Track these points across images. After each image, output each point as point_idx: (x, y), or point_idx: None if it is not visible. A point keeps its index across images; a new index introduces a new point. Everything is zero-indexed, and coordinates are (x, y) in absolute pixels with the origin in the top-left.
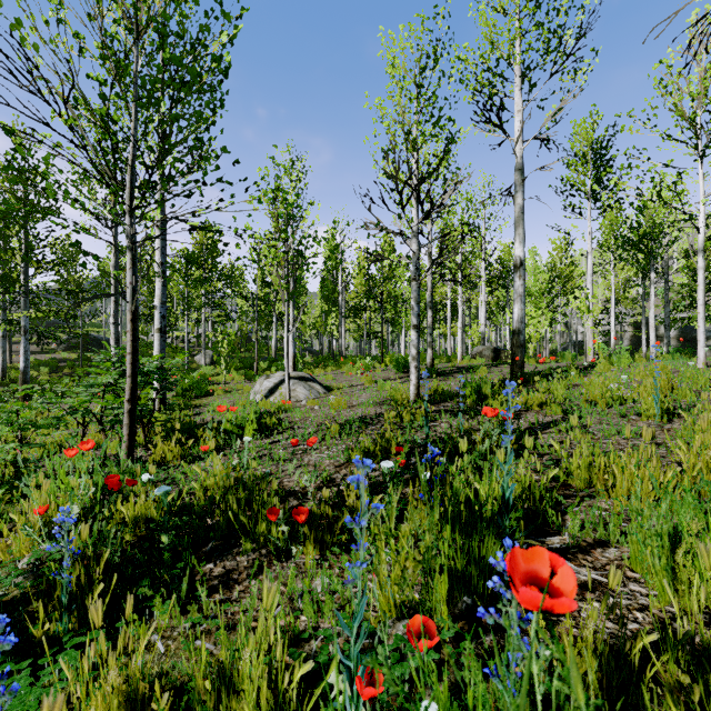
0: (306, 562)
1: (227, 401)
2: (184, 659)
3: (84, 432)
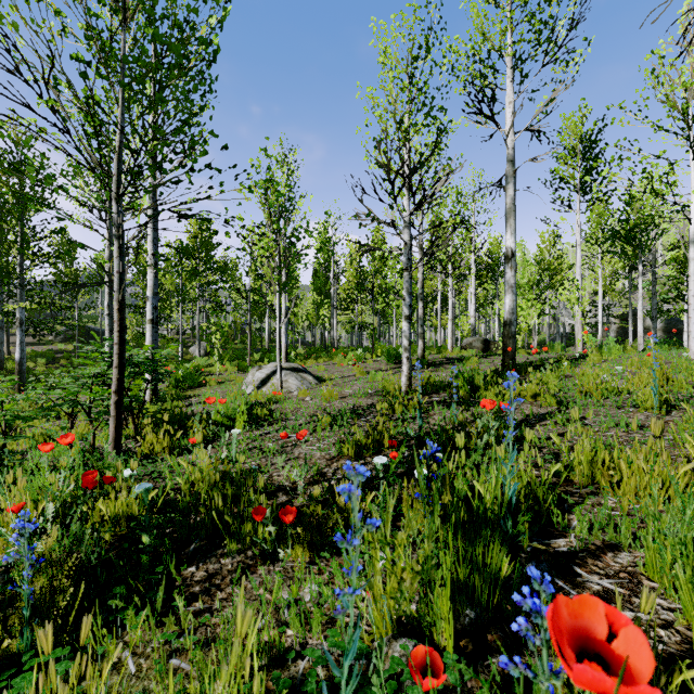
0: (293, 566)
1: (219, 392)
2: (156, 682)
3: (73, 424)
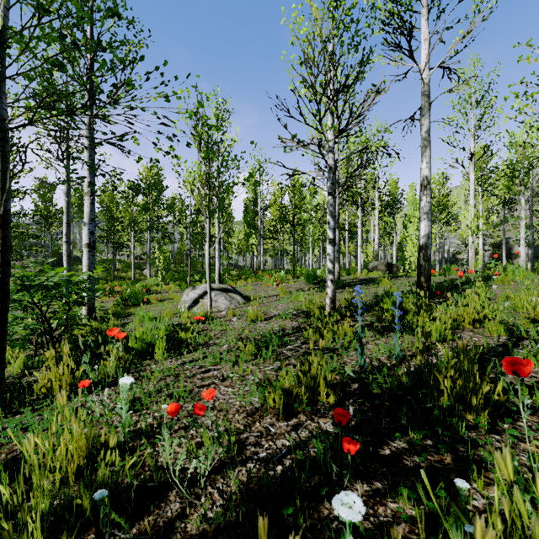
0: None
1: (157, 310)
2: None
3: None
